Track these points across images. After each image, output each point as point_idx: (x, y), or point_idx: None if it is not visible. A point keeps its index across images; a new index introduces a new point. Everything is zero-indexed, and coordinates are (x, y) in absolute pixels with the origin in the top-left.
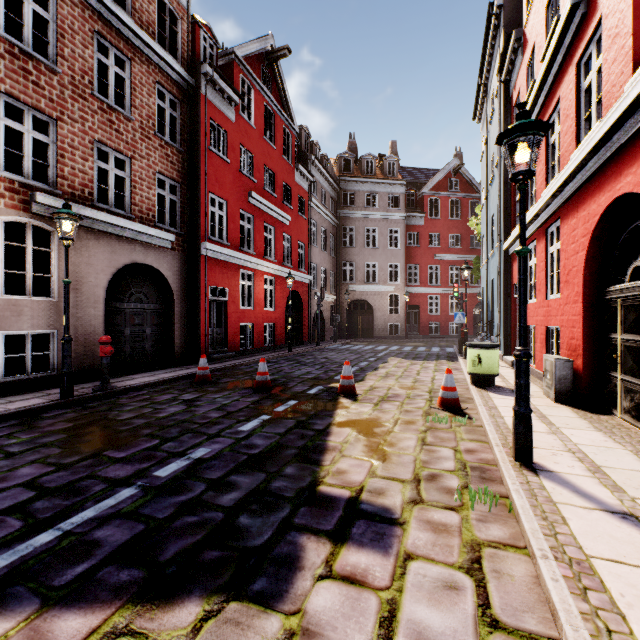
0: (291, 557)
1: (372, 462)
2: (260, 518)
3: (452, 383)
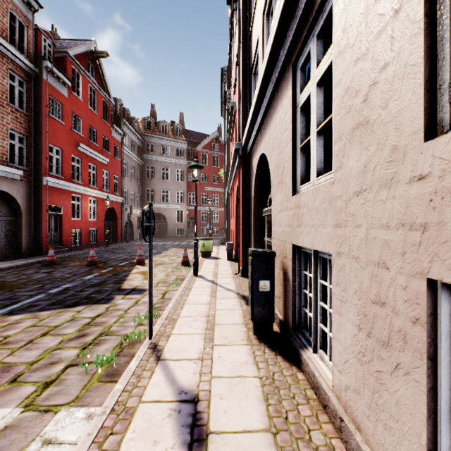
0: (111, 298)
1: (144, 281)
2: (100, 294)
3: (186, 254)
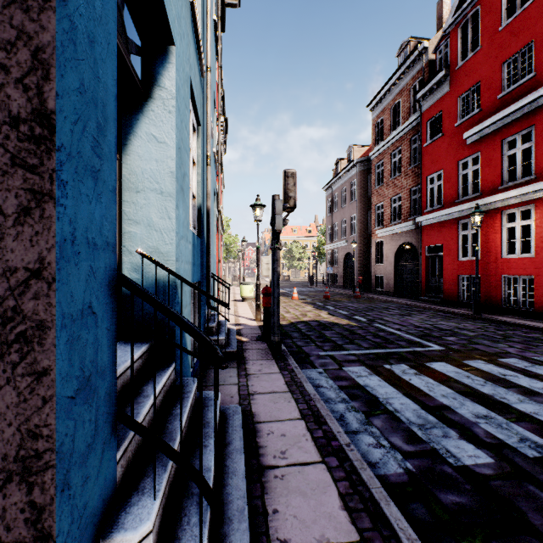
0: None
1: None
2: None
3: None
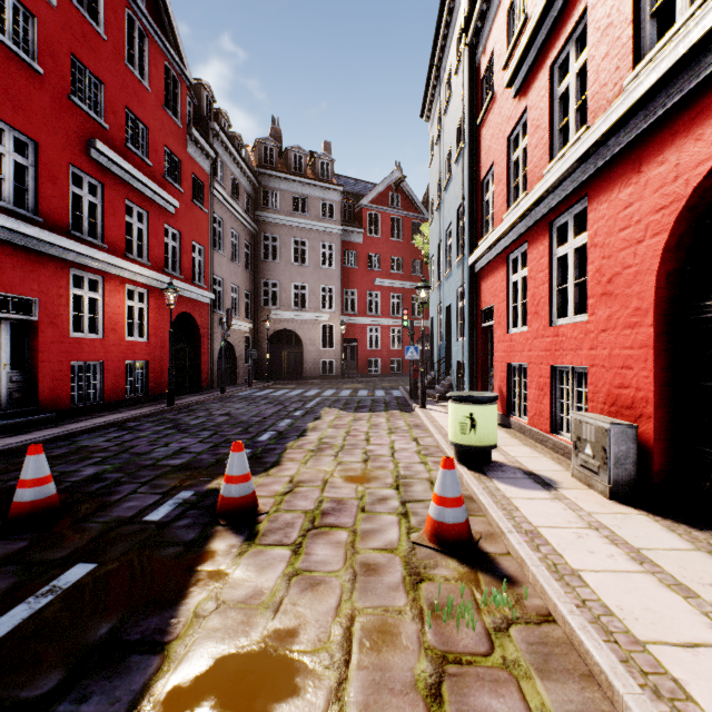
0: None
1: None
2: None
3: (456, 489)
